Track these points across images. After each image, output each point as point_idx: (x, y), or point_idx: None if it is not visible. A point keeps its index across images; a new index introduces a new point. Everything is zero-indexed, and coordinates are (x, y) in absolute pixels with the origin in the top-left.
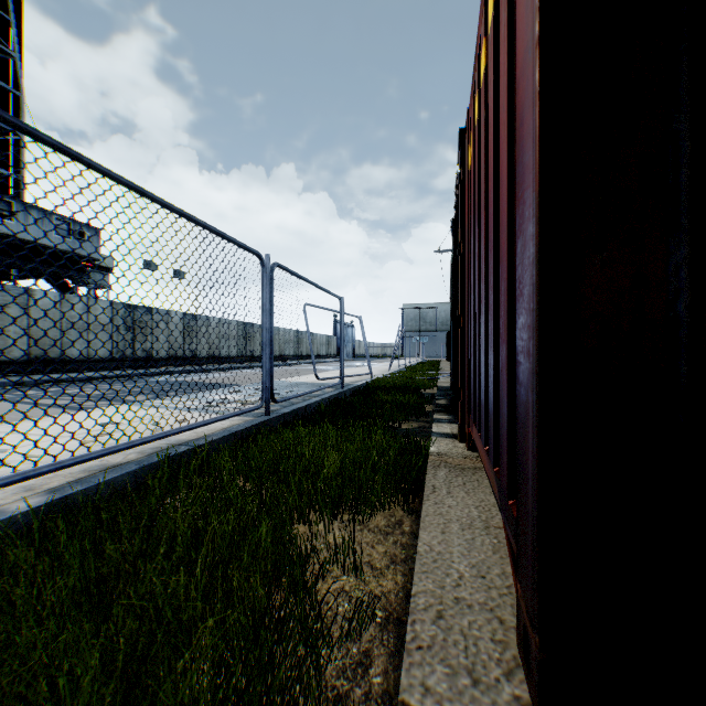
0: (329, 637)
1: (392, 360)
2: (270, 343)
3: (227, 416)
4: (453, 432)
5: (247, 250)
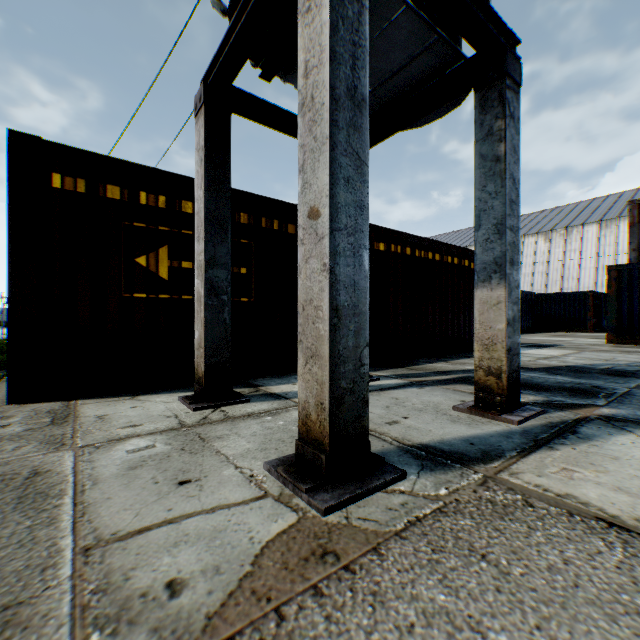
0: None
1: None
2: None
3: None
4: None
5: None
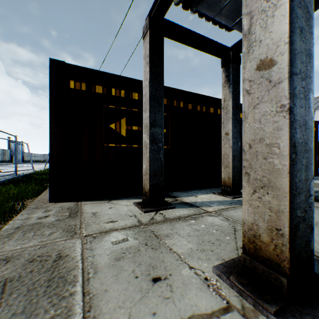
0: (17, 206)
1: (46, 163)
2: None
3: None
4: None
5: None
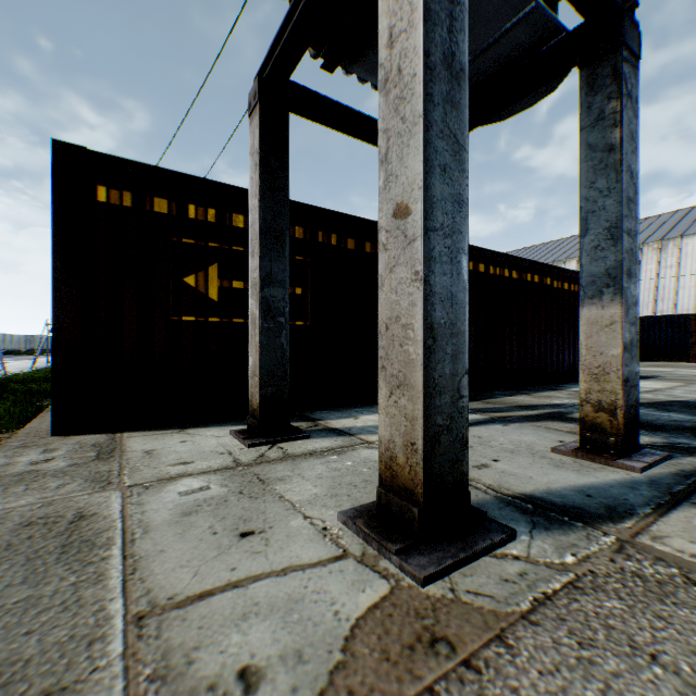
0: None
1: (38, 356)
2: None
3: None
4: None
5: None
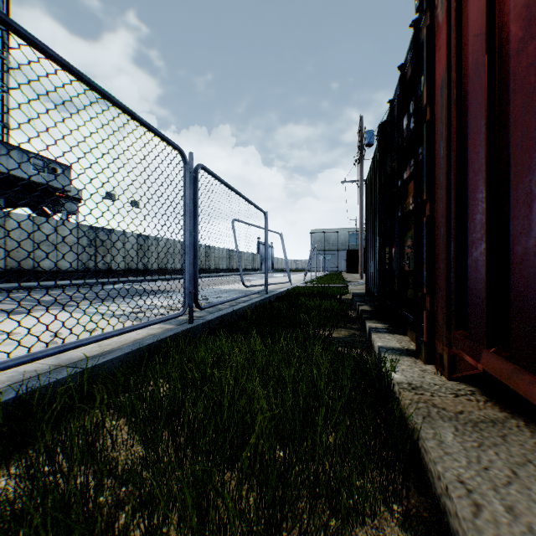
0: None
1: (306, 271)
2: (194, 247)
3: (138, 326)
4: (405, 347)
5: (166, 142)
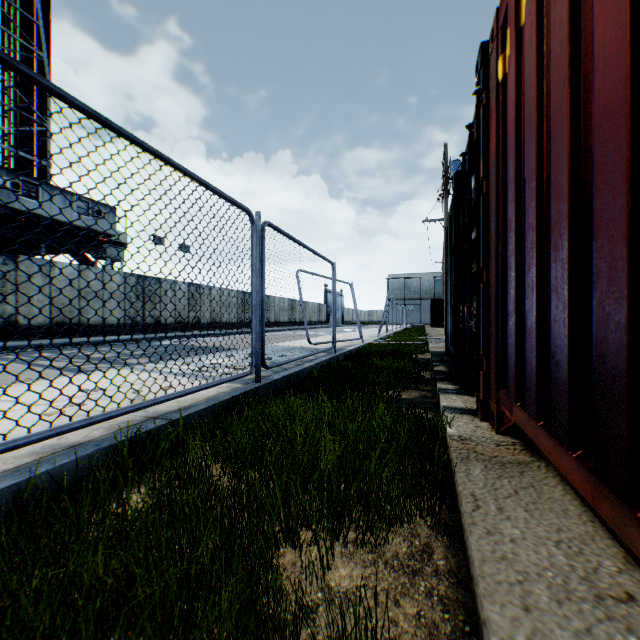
0: None
1: (381, 325)
2: (261, 306)
3: (212, 384)
4: (468, 407)
5: (235, 205)
